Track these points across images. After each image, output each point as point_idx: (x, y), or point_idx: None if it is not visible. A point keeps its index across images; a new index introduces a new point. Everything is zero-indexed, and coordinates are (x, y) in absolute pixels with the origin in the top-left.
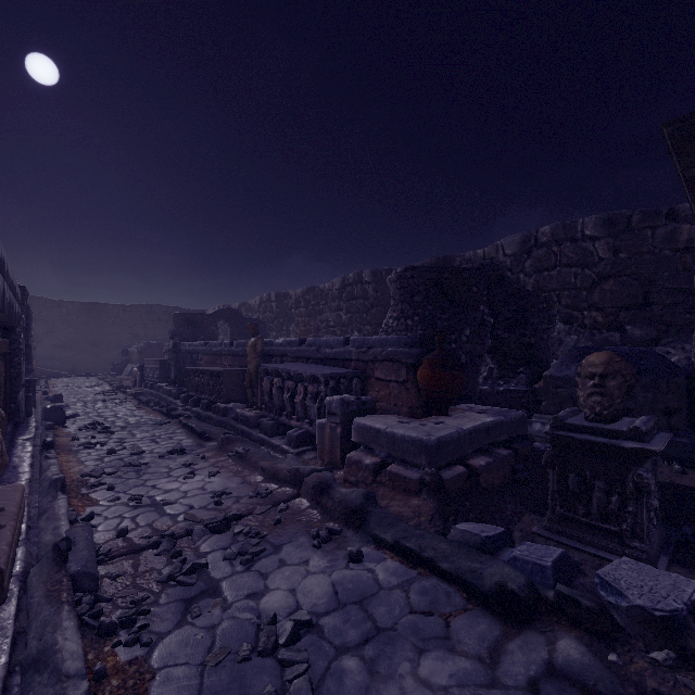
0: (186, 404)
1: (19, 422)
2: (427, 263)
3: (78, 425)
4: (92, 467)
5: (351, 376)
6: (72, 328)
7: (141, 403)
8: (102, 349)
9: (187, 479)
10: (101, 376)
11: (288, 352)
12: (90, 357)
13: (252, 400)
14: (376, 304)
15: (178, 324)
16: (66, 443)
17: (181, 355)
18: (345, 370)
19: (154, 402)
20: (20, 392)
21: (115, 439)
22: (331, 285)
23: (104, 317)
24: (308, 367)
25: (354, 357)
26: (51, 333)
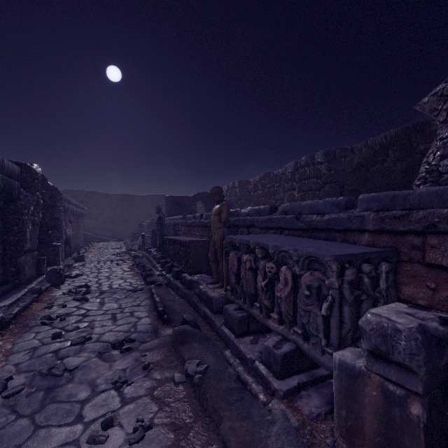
0: (163, 269)
1: (19, 284)
2: (390, 134)
3: (70, 286)
4: (7, 369)
5: (378, 258)
6: (113, 210)
7: (134, 265)
8: (130, 223)
9: (93, 441)
10: (126, 241)
11: (256, 222)
12: (123, 229)
13: (216, 275)
14: (329, 181)
15: (168, 204)
16: (34, 313)
17: (165, 227)
18: (363, 248)
19: (140, 265)
20: (20, 257)
21: (81, 310)
22: (284, 169)
23: (131, 203)
24: (291, 241)
25: (371, 226)
26: (102, 214)
